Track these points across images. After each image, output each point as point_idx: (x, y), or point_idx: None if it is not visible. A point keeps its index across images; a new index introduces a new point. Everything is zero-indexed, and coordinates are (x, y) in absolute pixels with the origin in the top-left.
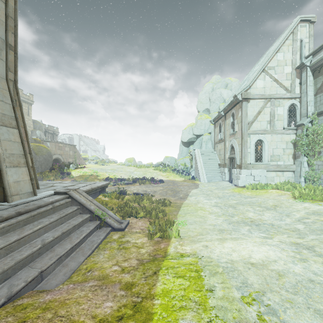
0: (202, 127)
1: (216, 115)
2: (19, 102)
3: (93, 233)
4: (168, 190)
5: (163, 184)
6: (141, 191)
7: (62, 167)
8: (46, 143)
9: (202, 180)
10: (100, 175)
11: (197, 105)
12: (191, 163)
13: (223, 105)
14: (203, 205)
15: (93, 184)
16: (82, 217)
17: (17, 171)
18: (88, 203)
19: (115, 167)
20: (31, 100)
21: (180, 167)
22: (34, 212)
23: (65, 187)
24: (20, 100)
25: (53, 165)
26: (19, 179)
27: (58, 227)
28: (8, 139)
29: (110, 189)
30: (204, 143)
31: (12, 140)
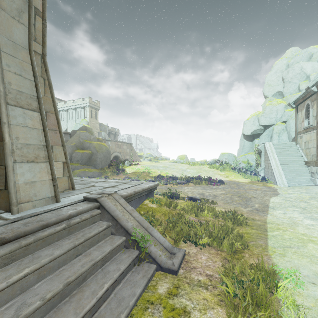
0: (273, 115)
1: (298, 95)
2: (49, 81)
3: (126, 275)
4: (233, 195)
5: (224, 186)
6: (196, 194)
7: (118, 164)
8: (108, 142)
9: (280, 183)
10: (152, 173)
11: (264, 89)
12: (257, 160)
13: (305, 83)
14: (308, 230)
15: (138, 185)
16: (112, 242)
17: (33, 168)
18: (124, 217)
19: (167, 164)
20: (98, 106)
21: (241, 165)
22: (30, 237)
23: (103, 188)
24: (50, 79)
25: (111, 161)
26: (34, 180)
27: (67, 266)
28: (24, 124)
29: (161, 188)
30: (276, 134)
31: (29, 126)
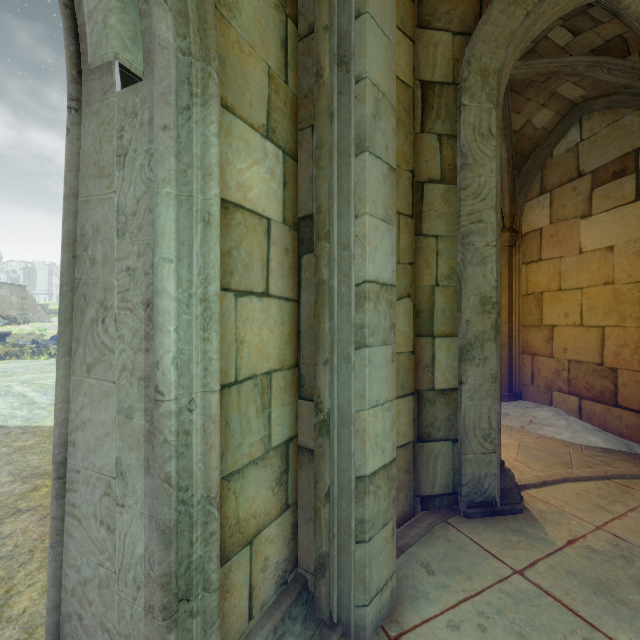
0: None
1: None
2: None
3: None
4: None
5: None
6: None
7: None
8: None
9: None
10: (48, 335)
11: None
12: None
13: None
14: None
15: None
16: None
17: None
18: None
19: None
20: None
21: None
22: None
23: None
24: None
25: None
26: None
27: None
28: None
29: None
30: None
31: None
